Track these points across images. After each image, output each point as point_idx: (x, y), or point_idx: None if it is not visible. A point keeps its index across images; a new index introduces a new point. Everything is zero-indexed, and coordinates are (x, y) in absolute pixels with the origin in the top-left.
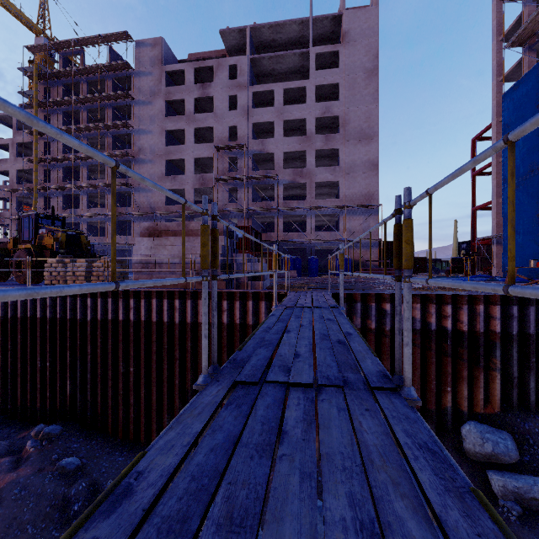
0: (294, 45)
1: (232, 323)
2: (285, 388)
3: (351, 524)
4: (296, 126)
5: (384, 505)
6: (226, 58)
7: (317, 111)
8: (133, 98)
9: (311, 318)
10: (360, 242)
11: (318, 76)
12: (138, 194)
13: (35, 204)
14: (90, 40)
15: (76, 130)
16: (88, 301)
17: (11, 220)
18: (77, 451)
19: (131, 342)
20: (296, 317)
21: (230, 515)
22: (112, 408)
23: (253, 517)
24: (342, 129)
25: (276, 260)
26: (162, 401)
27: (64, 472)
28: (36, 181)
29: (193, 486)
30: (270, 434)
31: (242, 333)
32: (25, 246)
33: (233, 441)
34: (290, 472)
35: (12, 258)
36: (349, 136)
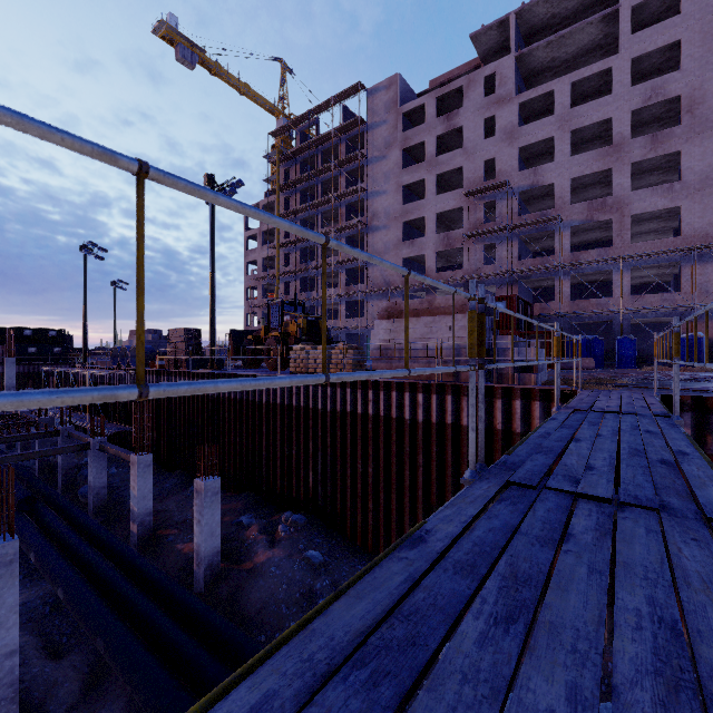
0: (589, 10)
1: (490, 428)
2: (572, 498)
3: (647, 615)
4: (594, 134)
5: (696, 617)
6: (479, 70)
7: (635, 100)
8: (366, 156)
9: (615, 427)
10: (707, 317)
11: (636, 42)
12: (371, 269)
13: (277, 290)
14: (324, 106)
15: (311, 208)
16: (328, 390)
17: (258, 308)
18: (319, 547)
19: (370, 439)
20: (591, 425)
21: (514, 575)
22: (350, 509)
23: (537, 582)
24: (687, 116)
25: (558, 344)
26: (402, 513)
27: (309, 563)
28: (278, 267)
29: (476, 549)
30: (553, 532)
31: (506, 442)
32: (274, 334)
33: (511, 529)
34: (576, 564)
35: (265, 346)
36: (702, 124)
